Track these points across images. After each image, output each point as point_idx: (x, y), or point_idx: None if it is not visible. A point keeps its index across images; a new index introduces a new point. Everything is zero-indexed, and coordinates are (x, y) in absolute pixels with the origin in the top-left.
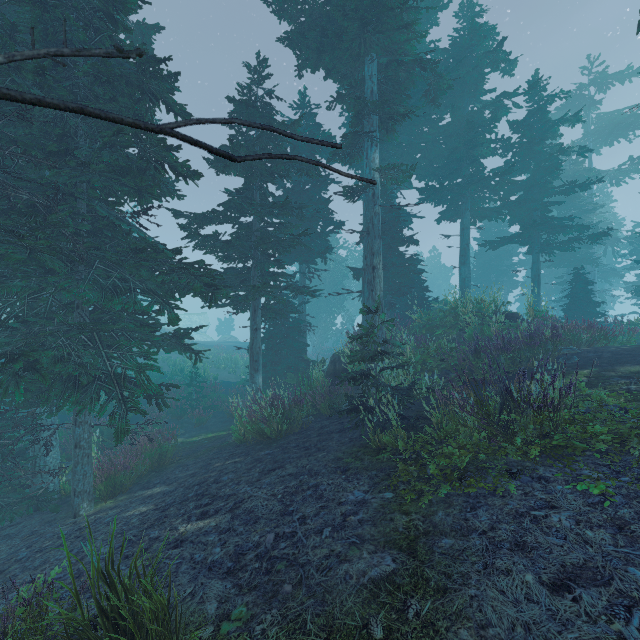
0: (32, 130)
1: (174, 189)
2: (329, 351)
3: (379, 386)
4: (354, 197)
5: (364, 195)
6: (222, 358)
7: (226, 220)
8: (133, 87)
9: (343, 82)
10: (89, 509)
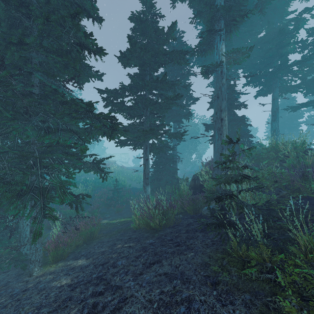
0: (0, 28)
1: (95, 71)
2: (189, 172)
3: (243, 206)
4: (208, 75)
5: (215, 73)
6: (134, 175)
7: (129, 94)
8: (65, 0)
9: (200, 4)
10: (39, 271)
